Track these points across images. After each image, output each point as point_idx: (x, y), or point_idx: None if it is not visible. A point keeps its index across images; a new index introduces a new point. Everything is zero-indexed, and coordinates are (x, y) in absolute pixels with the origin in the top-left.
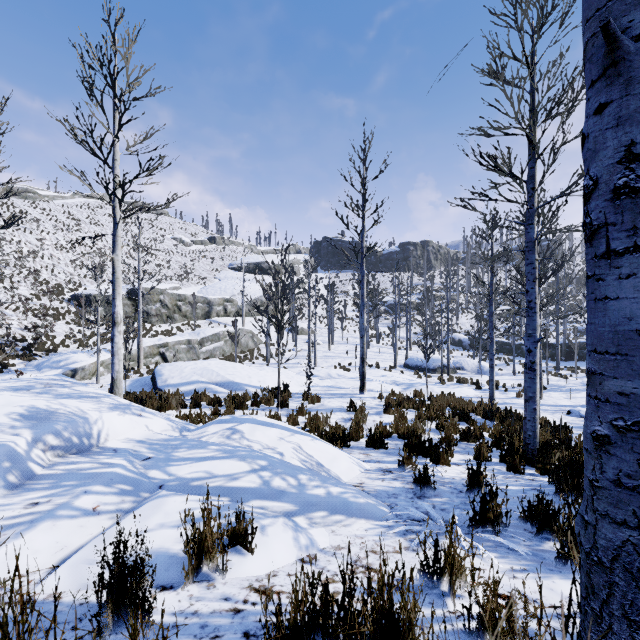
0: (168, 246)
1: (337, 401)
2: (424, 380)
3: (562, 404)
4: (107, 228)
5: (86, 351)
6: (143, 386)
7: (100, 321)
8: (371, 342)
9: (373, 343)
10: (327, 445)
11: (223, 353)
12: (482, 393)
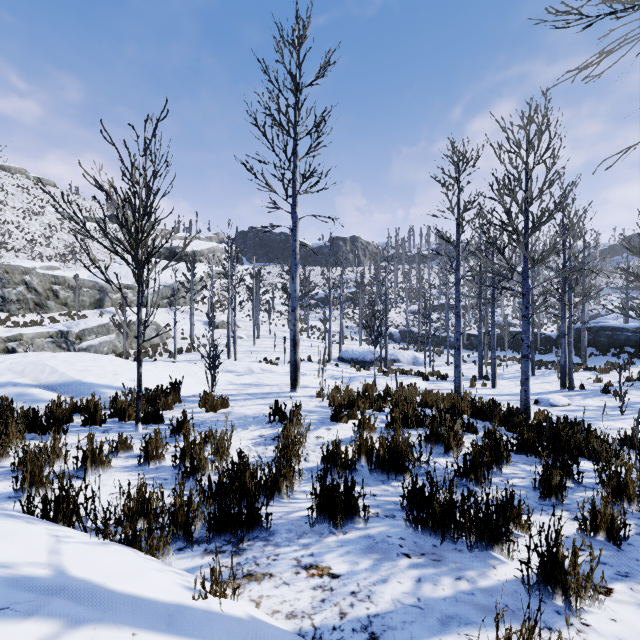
0: (50, 220)
1: (256, 404)
2: (364, 373)
3: (518, 392)
4: None
5: None
6: None
7: None
8: (301, 336)
9: (304, 337)
10: None
11: (114, 349)
12: (433, 384)
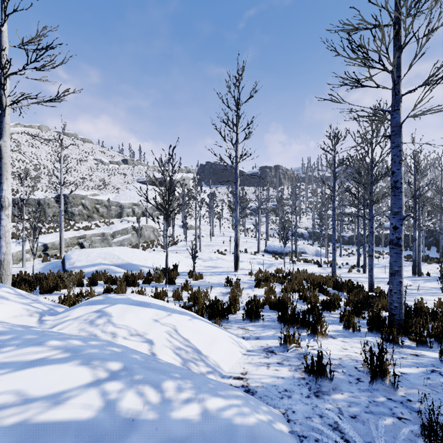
0: (91, 164)
1: (216, 278)
2: (280, 261)
3: (381, 277)
4: (42, 150)
5: (15, 241)
6: (54, 268)
7: (32, 219)
8: (240, 235)
9: (242, 235)
10: (206, 324)
11: (130, 243)
12: (323, 270)
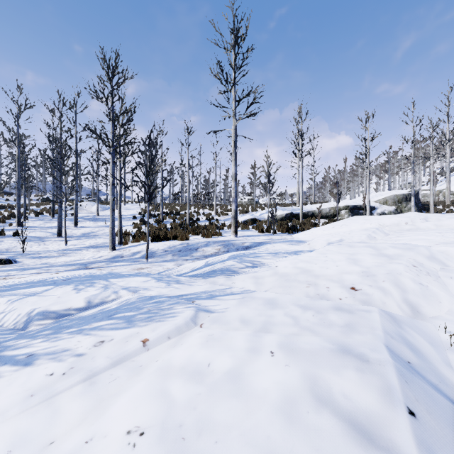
0: None
1: (249, 233)
2: None
3: None
4: None
5: None
6: None
7: None
8: None
9: None
10: None
11: None
12: None
